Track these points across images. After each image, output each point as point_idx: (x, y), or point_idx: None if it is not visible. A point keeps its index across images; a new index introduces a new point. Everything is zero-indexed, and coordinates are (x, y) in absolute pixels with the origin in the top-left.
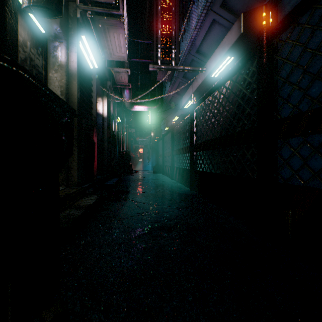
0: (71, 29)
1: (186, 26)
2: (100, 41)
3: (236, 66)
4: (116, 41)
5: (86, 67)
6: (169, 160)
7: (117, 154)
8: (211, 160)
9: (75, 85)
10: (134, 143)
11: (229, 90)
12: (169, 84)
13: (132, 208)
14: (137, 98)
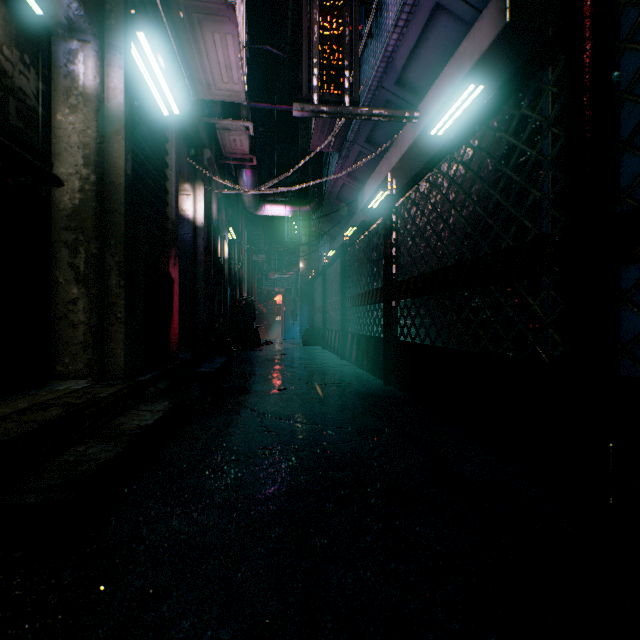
0: (110, 14)
1: (375, 27)
2: (184, 52)
3: (501, 90)
4: (221, 54)
5: (151, 109)
6: (337, 318)
7: (229, 305)
8: (434, 318)
9: (120, 143)
10: (265, 284)
11: (480, 152)
12: (336, 159)
13: (251, 431)
14: (267, 185)
